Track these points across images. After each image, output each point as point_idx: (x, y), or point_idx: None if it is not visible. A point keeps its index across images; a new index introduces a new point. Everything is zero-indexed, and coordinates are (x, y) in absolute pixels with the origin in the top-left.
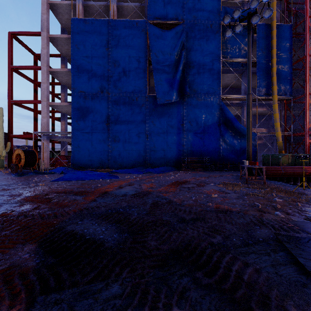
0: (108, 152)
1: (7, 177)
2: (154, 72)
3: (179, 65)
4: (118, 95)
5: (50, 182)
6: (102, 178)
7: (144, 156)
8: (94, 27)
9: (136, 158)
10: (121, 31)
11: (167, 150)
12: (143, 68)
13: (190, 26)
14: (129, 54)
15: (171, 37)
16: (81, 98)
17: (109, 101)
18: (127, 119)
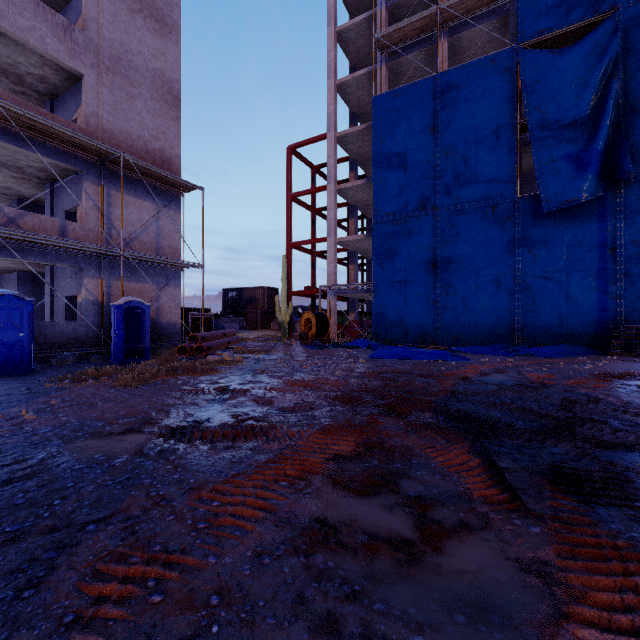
0: (435, 315)
1: (306, 350)
2: (535, 146)
3: (601, 116)
4: (453, 209)
5: (367, 359)
6: (439, 358)
7: (509, 322)
8: (408, 99)
9: (491, 325)
10: (460, 87)
11: (569, 310)
12: (506, 146)
13: (636, 14)
14: (476, 126)
15: (580, 59)
16: (387, 226)
17: (436, 223)
18: (472, 252)
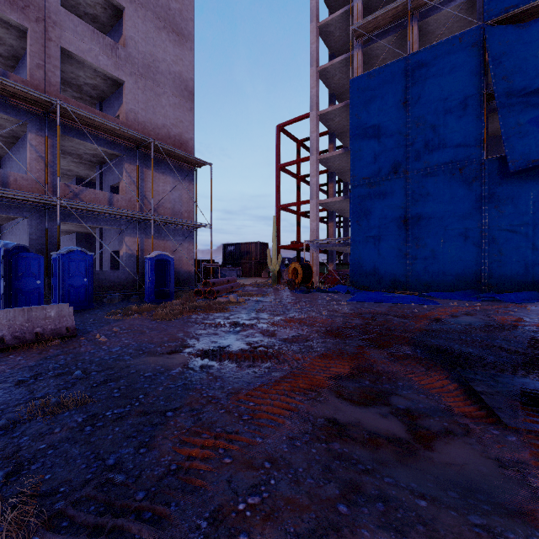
0: (406, 265)
1: (294, 294)
2: (501, 113)
3: None
4: (423, 172)
5: (347, 302)
6: (412, 302)
7: (476, 271)
8: (382, 78)
9: (459, 274)
10: (429, 65)
11: (535, 260)
12: (473, 114)
13: None
14: (445, 98)
15: None
16: (363, 188)
17: (407, 185)
18: (441, 209)
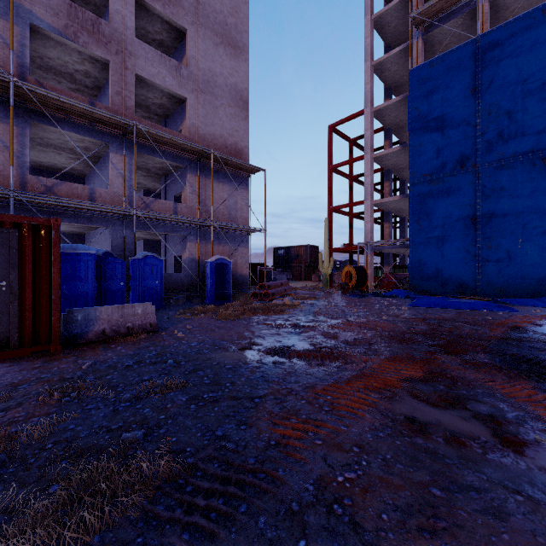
0: (475, 268)
1: (348, 298)
2: None
3: None
4: (496, 164)
5: (408, 307)
6: (483, 308)
7: None
8: (446, 66)
9: (541, 278)
10: (504, 45)
11: None
12: None
13: None
14: (523, 80)
15: None
16: (424, 186)
17: (477, 180)
18: (518, 205)
